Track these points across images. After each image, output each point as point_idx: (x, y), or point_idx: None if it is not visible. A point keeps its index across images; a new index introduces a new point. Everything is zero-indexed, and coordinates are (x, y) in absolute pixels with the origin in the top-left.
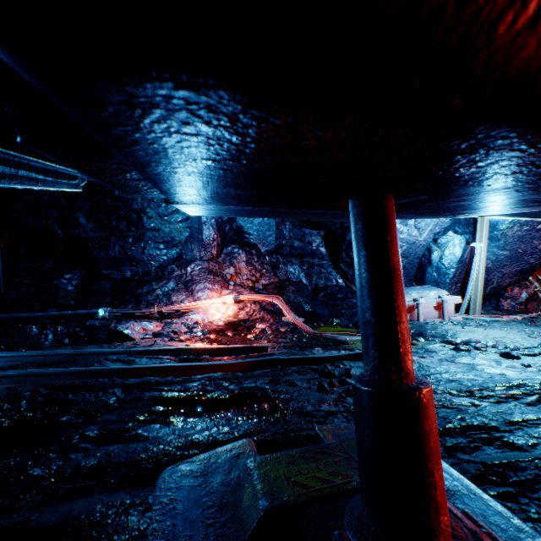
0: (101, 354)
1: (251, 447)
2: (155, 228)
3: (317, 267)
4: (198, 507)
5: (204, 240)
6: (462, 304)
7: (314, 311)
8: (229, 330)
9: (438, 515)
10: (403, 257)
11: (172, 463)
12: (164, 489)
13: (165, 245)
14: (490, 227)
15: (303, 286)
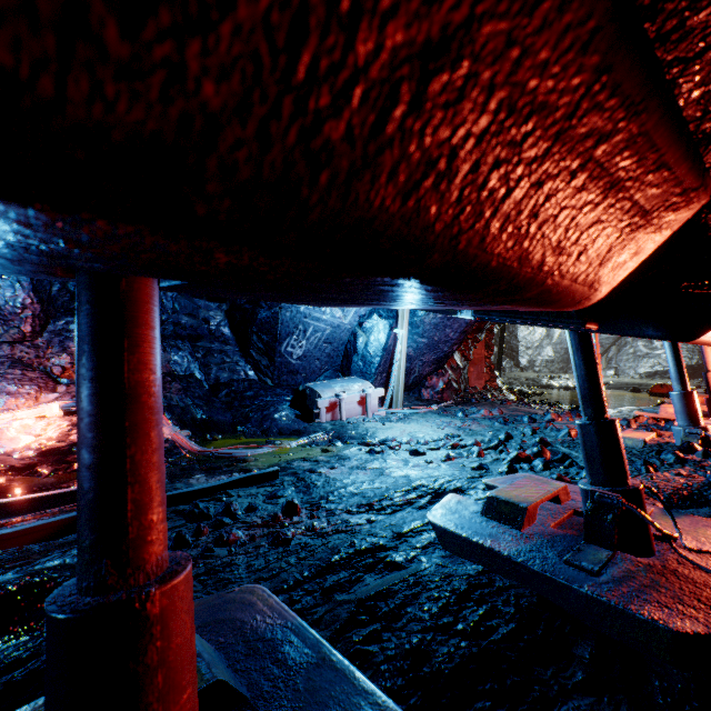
0: None
1: None
2: None
3: (218, 354)
4: None
5: (1, 306)
6: (387, 397)
7: (209, 418)
8: (47, 463)
9: None
10: (328, 343)
11: None
12: None
13: None
14: (411, 313)
15: (194, 382)
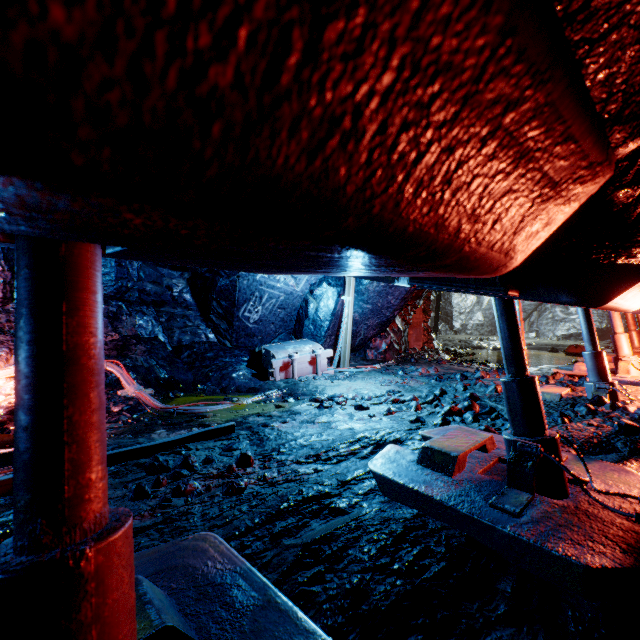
0: None
1: None
2: None
3: (181, 319)
4: None
5: None
6: (335, 357)
7: (172, 377)
8: None
9: None
10: (282, 308)
11: None
12: None
13: None
14: (357, 282)
15: (158, 344)
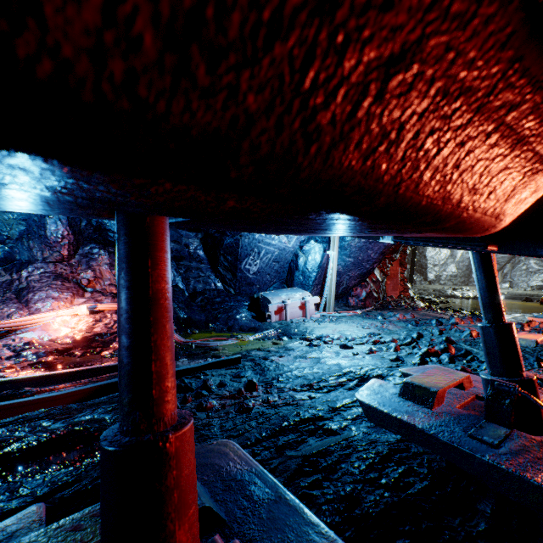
0: None
1: (38, 516)
2: None
3: (195, 271)
4: None
5: (48, 237)
6: (321, 303)
7: (189, 317)
8: (79, 347)
9: None
10: (276, 262)
11: None
12: None
13: None
14: (340, 238)
15: (178, 291)
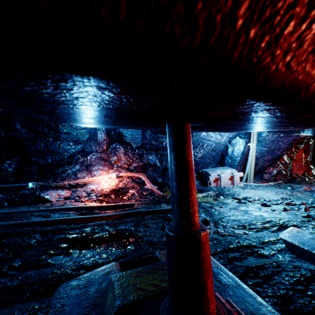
0: (28, 212)
1: (117, 267)
2: (67, 132)
3: (165, 156)
4: (79, 308)
5: (98, 140)
6: (244, 177)
7: (163, 182)
8: (113, 194)
9: (208, 304)
10: (213, 151)
11: (68, 280)
12: (58, 298)
13: (73, 143)
14: (258, 135)
15: (157, 167)
